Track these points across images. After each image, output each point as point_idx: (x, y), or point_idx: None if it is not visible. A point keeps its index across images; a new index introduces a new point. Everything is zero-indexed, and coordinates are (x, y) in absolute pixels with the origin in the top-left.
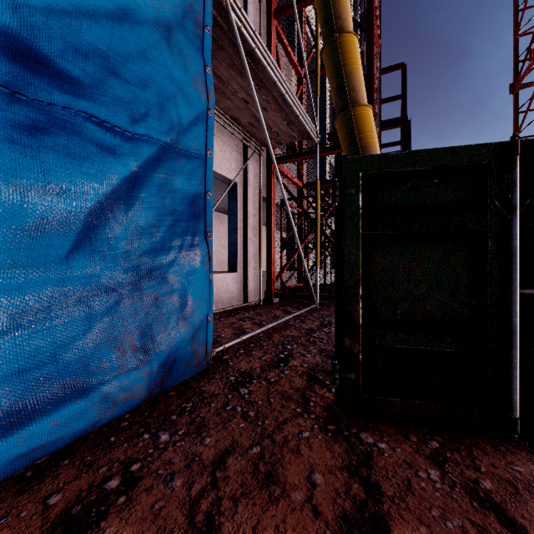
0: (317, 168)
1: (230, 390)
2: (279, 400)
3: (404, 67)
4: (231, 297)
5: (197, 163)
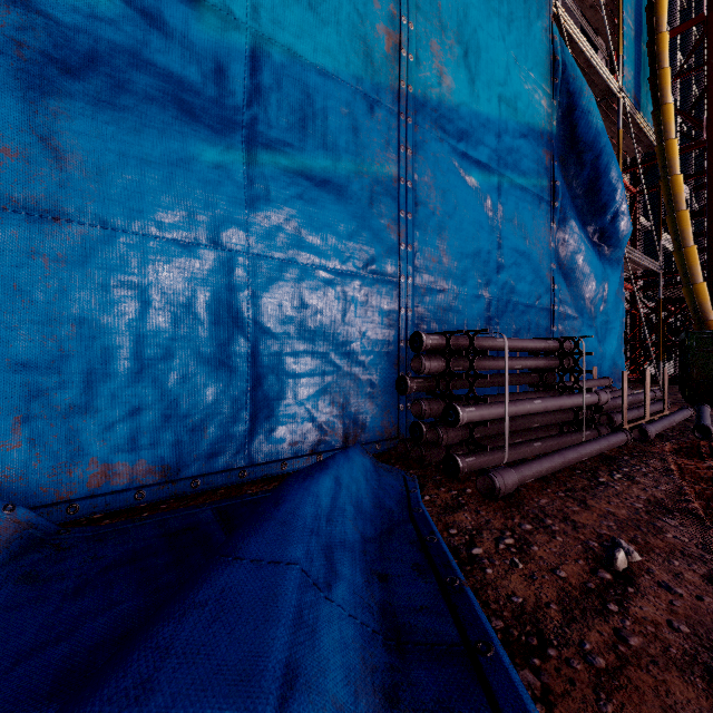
0: (660, 290)
1: None
2: None
3: None
4: None
5: (622, 326)
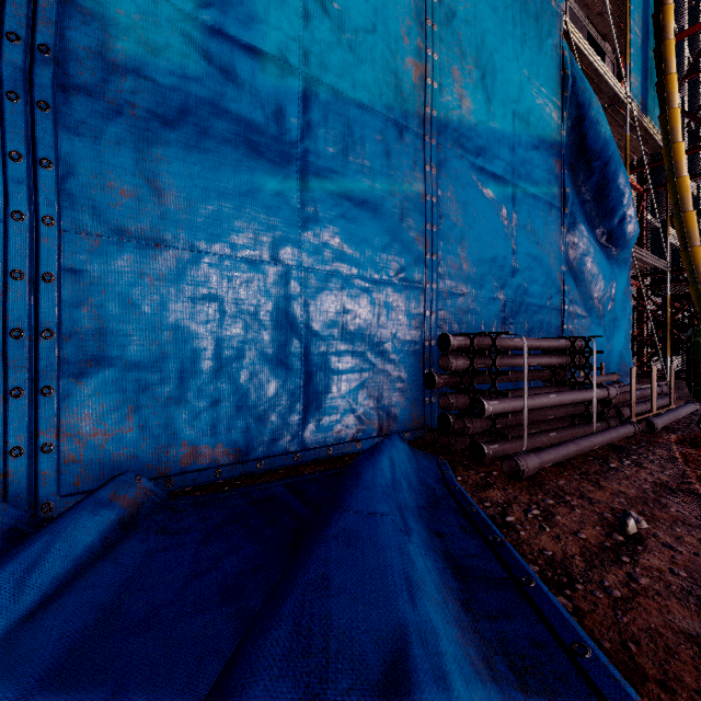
0: (667, 288)
1: None
2: None
3: None
4: None
5: (629, 323)
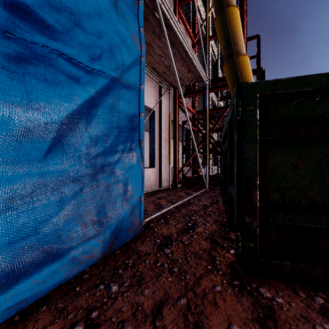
0: (207, 100)
1: (158, 250)
2: (193, 258)
3: (258, 37)
4: (151, 183)
5: (134, 93)
